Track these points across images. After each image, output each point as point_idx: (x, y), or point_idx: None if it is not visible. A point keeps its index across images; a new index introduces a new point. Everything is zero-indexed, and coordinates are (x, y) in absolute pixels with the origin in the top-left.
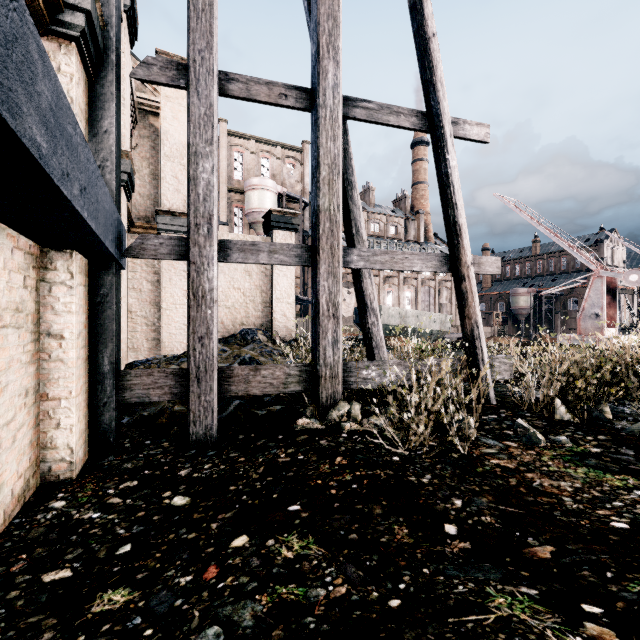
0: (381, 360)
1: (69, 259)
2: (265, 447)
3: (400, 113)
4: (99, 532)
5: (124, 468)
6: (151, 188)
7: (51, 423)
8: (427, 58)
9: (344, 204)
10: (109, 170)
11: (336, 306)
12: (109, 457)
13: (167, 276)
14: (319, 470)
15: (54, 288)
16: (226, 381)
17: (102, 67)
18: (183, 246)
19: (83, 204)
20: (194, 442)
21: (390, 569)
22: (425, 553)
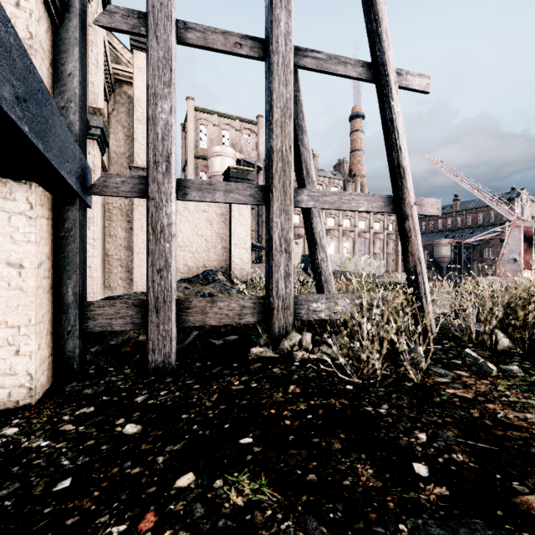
0: (330, 294)
1: (28, 190)
2: (220, 374)
3: (347, 63)
4: (43, 463)
5: (84, 394)
6: (125, 148)
7: (10, 350)
8: (373, 11)
9: (295, 148)
10: (73, 111)
11: (288, 242)
12: (72, 383)
13: (139, 224)
14: (272, 399)
15: (13, 218)
16: (184, 312)
17: (66, 13)
18: (144, 184)
19: (21, 115)
20: (153, 369)
21: (359, 524)
22: (397, 501)
